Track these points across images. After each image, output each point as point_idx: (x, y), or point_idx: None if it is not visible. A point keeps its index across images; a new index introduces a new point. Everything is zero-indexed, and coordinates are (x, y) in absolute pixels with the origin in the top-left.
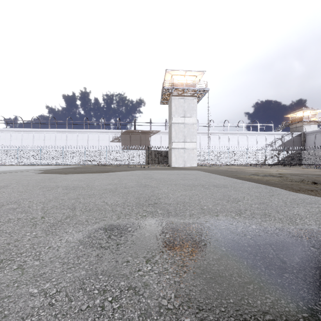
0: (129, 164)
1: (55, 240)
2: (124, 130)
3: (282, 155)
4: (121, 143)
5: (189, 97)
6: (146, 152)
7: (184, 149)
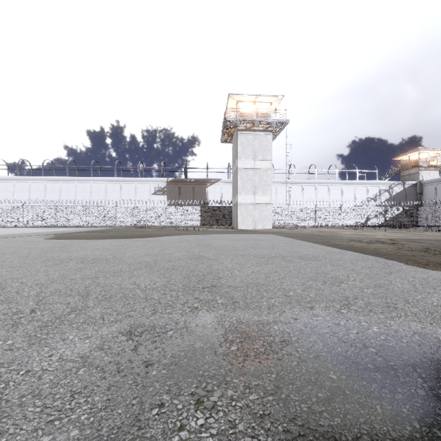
0: (177, 225)
1: (42, 356)
2: (170, 179)
3: (391, 213)
4: (167, 196)
5: (261, 132)
6: (201, 208)
7: (254, 204)
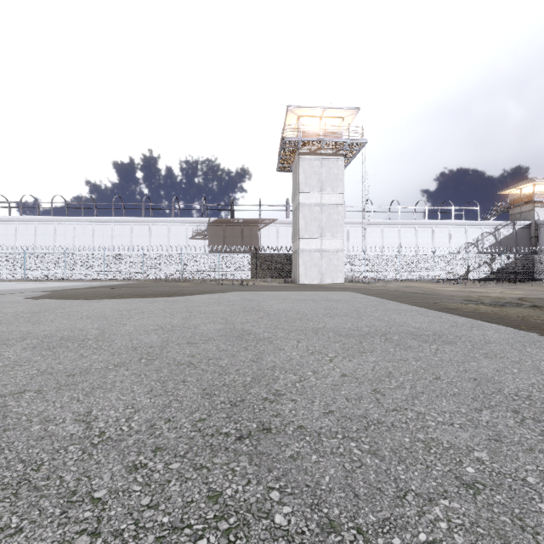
0: (221, 278)
1: None
2: (213, 219)
3: (499, 262)
4: (208, 241)
5: (330, 157)
6: (251, 257)
7: (321, 251)
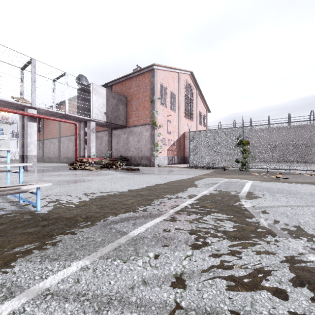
0: None
1: None
2: None
3: None
4: None
5: (4, 124)
6: None
7: (1, 151)
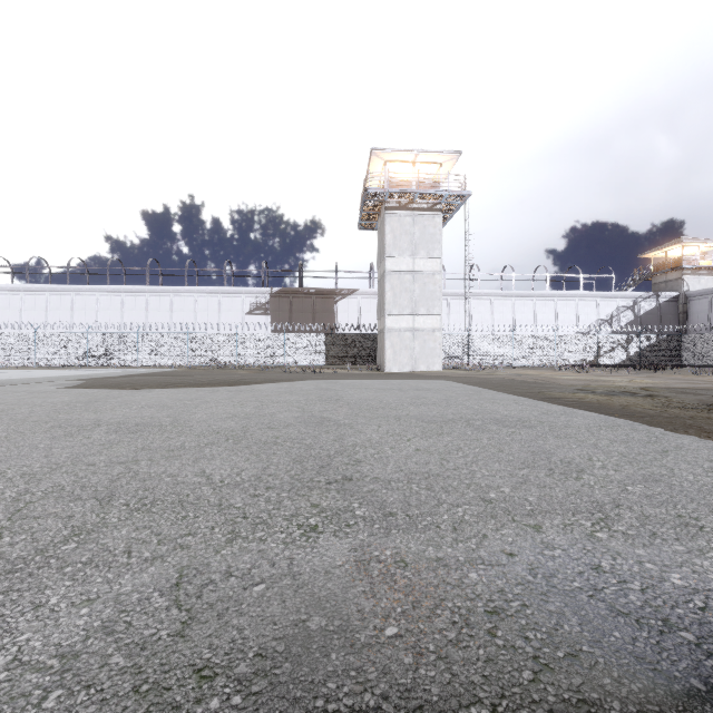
0: (287, 365)
1: None
2: (276, 289)
3: (636, 344)
4: (270, 317)
5: (425, 212)
6: (326, 337)
7: (414, 330)
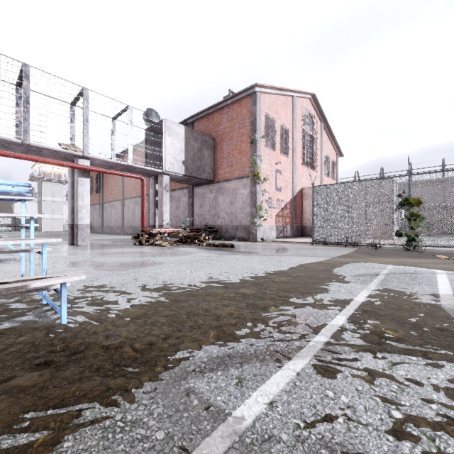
0: None
1: None
2: None
3: None
4: None
5: (57, 183)
6: (12, 219)
7: (53, 219)
